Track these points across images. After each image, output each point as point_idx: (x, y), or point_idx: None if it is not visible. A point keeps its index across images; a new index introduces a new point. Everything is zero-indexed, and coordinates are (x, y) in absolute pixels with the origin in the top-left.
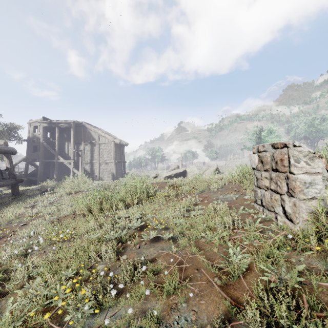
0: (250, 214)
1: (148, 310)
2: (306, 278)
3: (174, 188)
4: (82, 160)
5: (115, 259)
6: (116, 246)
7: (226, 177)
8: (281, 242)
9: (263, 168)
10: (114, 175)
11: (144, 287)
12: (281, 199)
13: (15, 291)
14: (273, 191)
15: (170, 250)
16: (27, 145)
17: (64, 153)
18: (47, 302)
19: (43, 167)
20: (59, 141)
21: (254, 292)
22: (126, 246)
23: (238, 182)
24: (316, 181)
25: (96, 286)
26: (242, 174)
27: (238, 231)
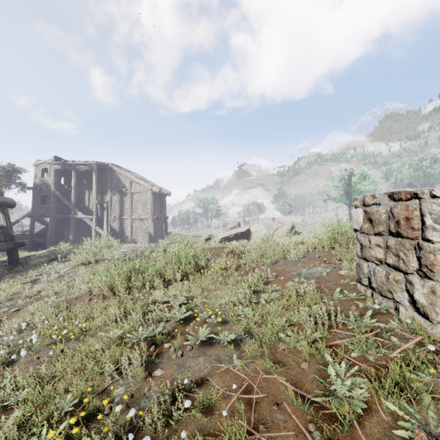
0: (352, 300)
1: None
2: None
3: (234, 256)
4: (107, 215)
5: (142, 377)
6: (146, 353)
7: (310, 240)
8: (414, 355)
9: (372, 230)
10: (152, 235)
11: (187, 439)
12: (407, 281)
13: None
14: (392, 267)
15: (231, 363)
16: (33, 194)
17: (84, 206)
18: None
19: (55, 225)
20: (77, 190)
21: None
22: (161, 352)
23: (328, 249)
24: None
25: (104, 436)
26: (333, 237)
27: (338, 332)
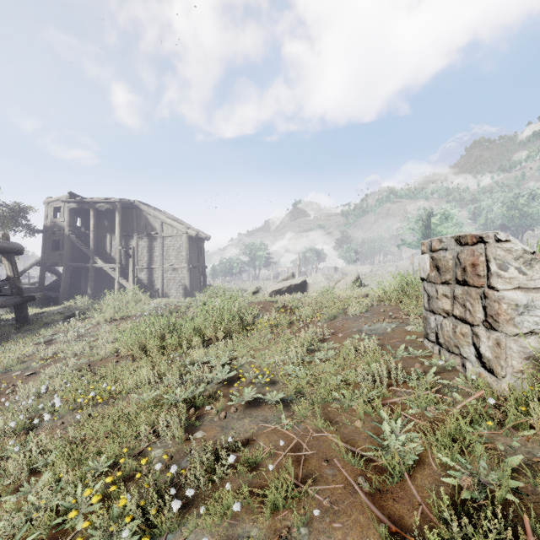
0: (417, 358)
1: (239, 539)
2: (526, 481)
3: (286, 311)
4: (134, 264)
5: (182, 439)
6: (185, 415)
7: (375, 292)
8: (475, 411)
9: (439, 279)
10: (187, 288)
11: (232, 494)
12: (473, 334)
13: (3, 498)
14: (459, 319)
15: (279, 423)
16: (44, 239)
17: (105, 252)
18: (57, 521)
19: (70, 276)
20: (96, 233)
21: (432, 511)
22: (202, 415)
23: (395, 302)
24: (537, 303)
25: (145, 491)
26: (401, 288)
27: (397, 390)
